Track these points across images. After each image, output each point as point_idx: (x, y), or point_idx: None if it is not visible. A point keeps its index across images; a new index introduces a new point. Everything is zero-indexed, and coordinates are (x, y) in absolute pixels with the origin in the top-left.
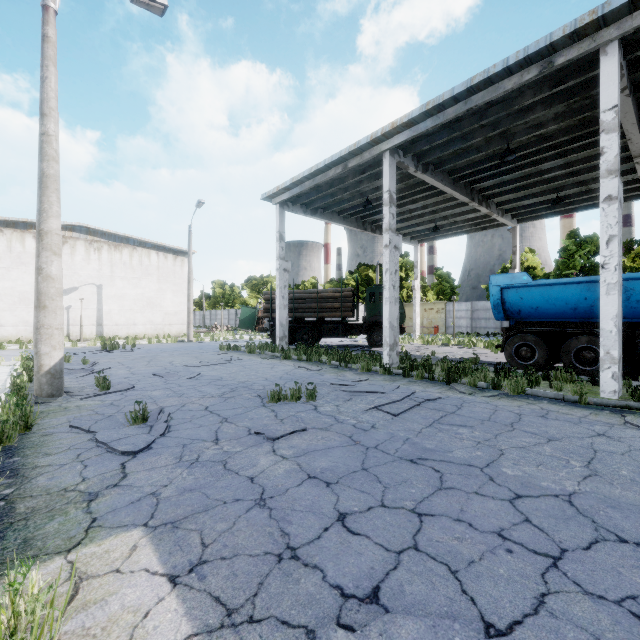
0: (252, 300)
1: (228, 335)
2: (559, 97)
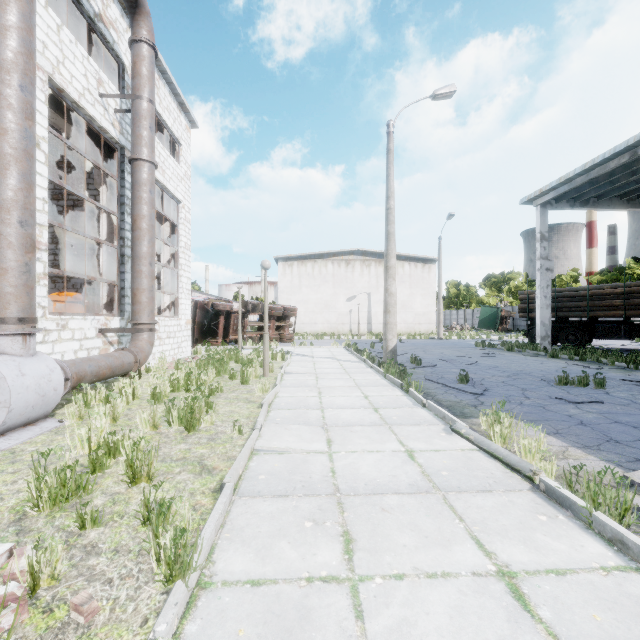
0: (491, 299)
1: (472, 334)
2: None
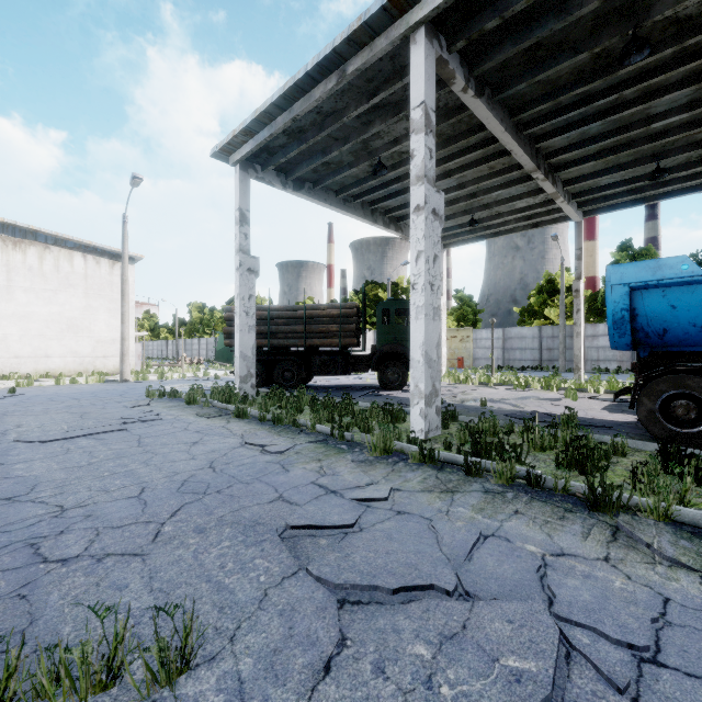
0: None
1: (190, 371)
2: None
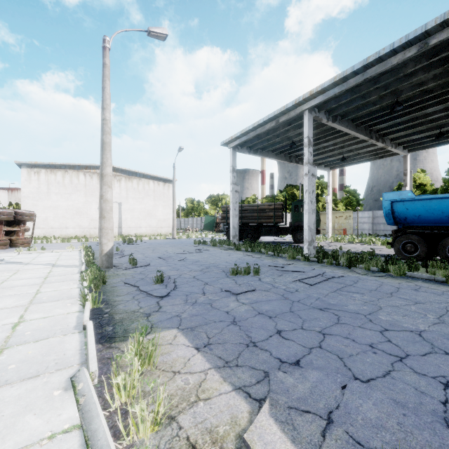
0: (212, 211)
1: (197, 234)
2: (435, 64)
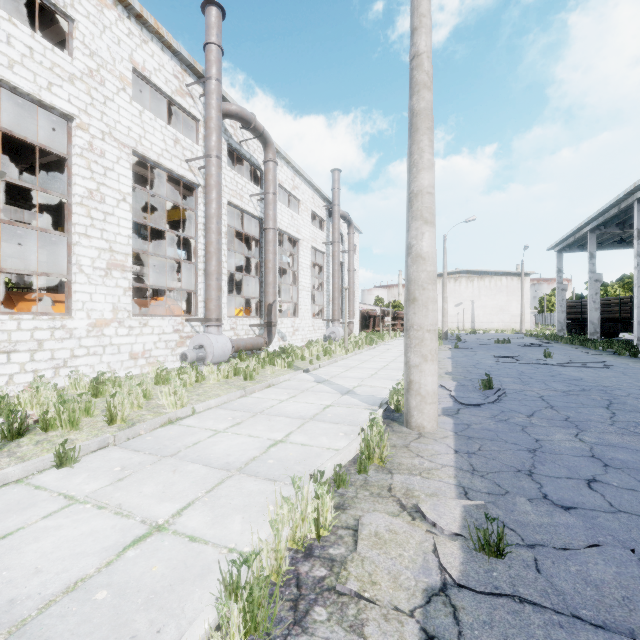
0: None
1: None
2: None
